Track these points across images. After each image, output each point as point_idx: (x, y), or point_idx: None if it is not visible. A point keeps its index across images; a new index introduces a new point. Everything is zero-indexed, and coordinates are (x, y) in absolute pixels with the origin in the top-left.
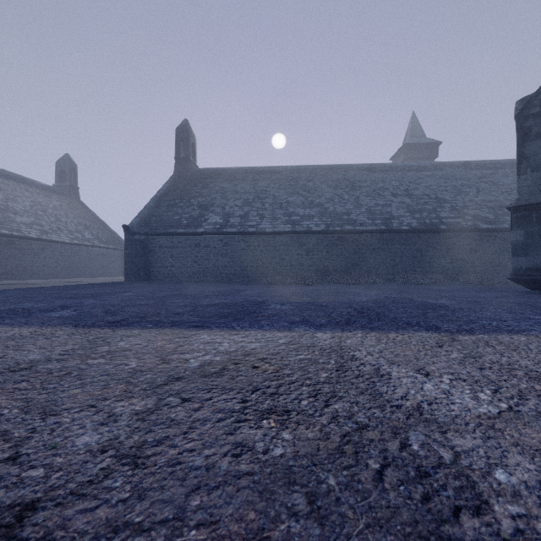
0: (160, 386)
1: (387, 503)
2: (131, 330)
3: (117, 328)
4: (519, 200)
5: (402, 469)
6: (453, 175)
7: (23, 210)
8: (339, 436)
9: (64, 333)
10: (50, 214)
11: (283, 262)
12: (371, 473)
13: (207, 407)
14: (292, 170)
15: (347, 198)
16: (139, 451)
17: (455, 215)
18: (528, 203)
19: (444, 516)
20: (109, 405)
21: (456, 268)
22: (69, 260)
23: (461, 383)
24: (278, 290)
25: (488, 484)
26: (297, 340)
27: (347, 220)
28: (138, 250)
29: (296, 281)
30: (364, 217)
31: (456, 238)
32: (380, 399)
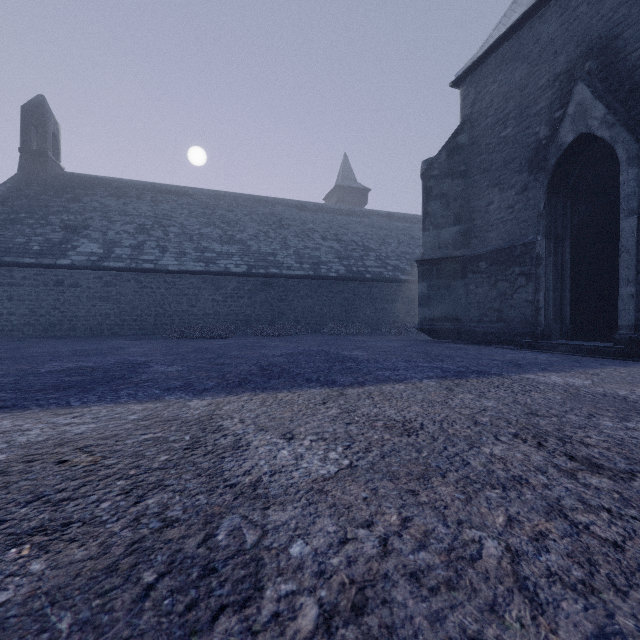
0: None
1: (131, 632)
2: None
3: None
4: (424, 255)
5: (185, 573)
6: (379, 224)
7: None
8: (125, 546)
9: None
10: None
11: (193, 310)
12: (137, 592)
13: None
14: (207, 194)
15: (274, 236)
16: None
17: (379, 265)
18: (430, 258)
19: (199, 625)
20: None
21: (379, 318)
22: None
23: (321, 443)
24: (178, 346)
25: (276, 564)
26: (158, 413)
27: (272, 262)
28: None
29: (207, 334)
30: (292, 260)
31: (380, 288)
32: (218, 479)
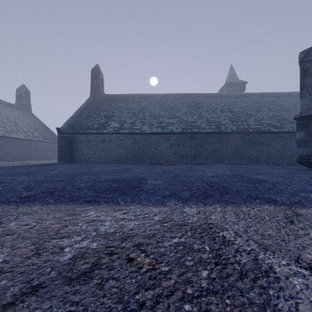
0: (1, 310)
1: None
2: (32, 207)
3: (22, 204)
4: (301, 113)
5: None
6: (255, 100)
7: None
8: None
9: None
10: (11, 121)
11: (156, 151)
12: None
13: None
14: (161, 96)
15: (194, 113)
16: None
17: (257, 124)
18: (307, 114)
19: None
20: None
21: (258, 154)
22: (24, 150)
23: None
24: (153, 168)
25: None
26: (170, 216)
27: (194, 126)
28: (66, 143)
29: (164, 163)
30: (205, 124)
31: (258, 137)
32: None
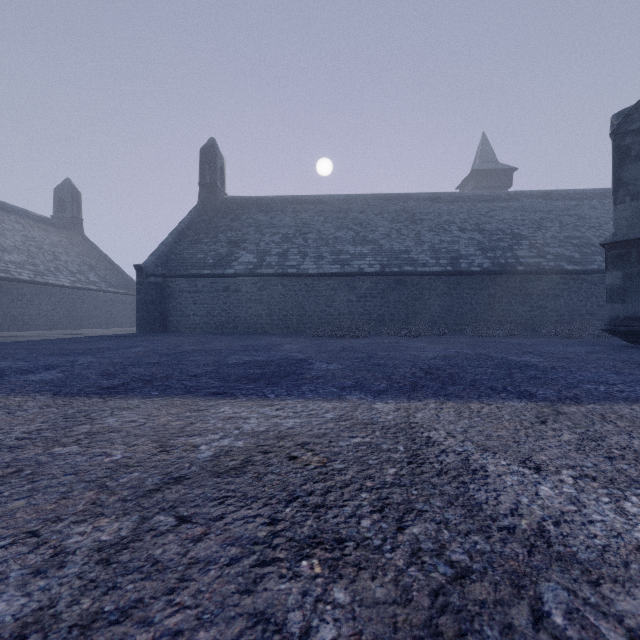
0: (148, 494)
1: None
2: (128, 400)
3: (111, 397)
4: (616, 235)
5: None
6: (531, 207)
7: (12, 246)
8: (427, 595)
9: (36, 404)
10: (46, 251)
11: (330, 310)
12: None
13: (215, 533)
14: (340, 199)
15: (407, 233)
16: (82, 637)
17: (534, 255)
18: (627, 238)
19: None
20: (61, 531)
21: (535, 317)
22: (70, 308)
23: (591, 483)
24: (324, 344)
25: None
26: (351, 413)
27: (406, 259)
28: (153, 295)
29: (345, 333)
30: (427, 256)
31: (536, 282)
32: (480, 515)
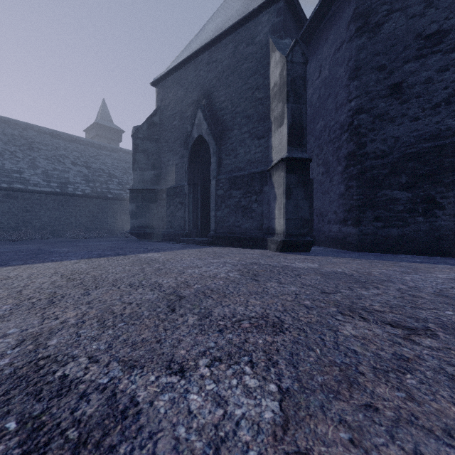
0: None
1: None
2: None
3: None
4: (134, 186)
5: None
6: (125, 159)
7: None
8: None
9: None
10: None
11: None
12: None
13: None
14: None
15: (22, 156)
16: None
17: (120, 188)
18: (137, 188)
19: None
20: None
21: (119, 226)
22: None
23: None
24: None
25: None
26: None
27: (18, 178)
28: None
29: None
30: (40, 178)
31: (120, 205)
32: None
